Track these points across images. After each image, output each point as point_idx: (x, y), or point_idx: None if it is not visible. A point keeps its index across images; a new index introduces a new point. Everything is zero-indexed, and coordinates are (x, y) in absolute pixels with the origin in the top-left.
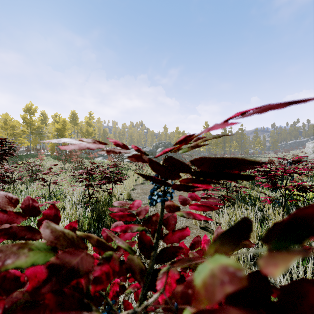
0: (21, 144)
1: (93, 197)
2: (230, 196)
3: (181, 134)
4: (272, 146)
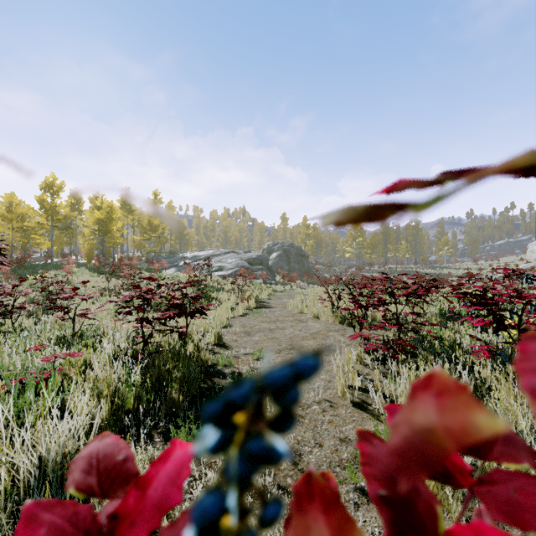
0: (37, 247)
1: (151, 342)
2: (406, 341)
3: (312, 229)
4: (469, 249)
